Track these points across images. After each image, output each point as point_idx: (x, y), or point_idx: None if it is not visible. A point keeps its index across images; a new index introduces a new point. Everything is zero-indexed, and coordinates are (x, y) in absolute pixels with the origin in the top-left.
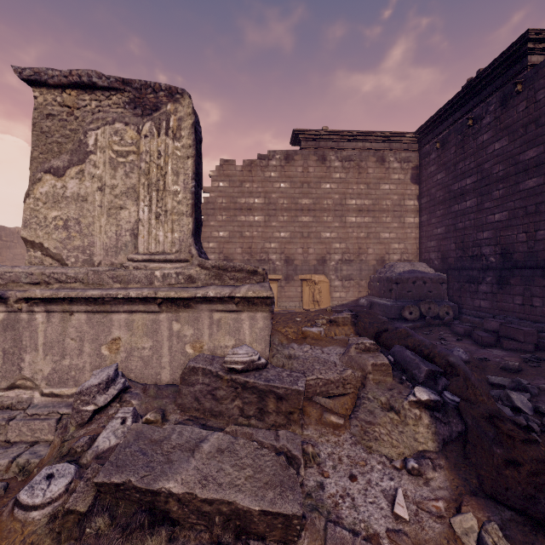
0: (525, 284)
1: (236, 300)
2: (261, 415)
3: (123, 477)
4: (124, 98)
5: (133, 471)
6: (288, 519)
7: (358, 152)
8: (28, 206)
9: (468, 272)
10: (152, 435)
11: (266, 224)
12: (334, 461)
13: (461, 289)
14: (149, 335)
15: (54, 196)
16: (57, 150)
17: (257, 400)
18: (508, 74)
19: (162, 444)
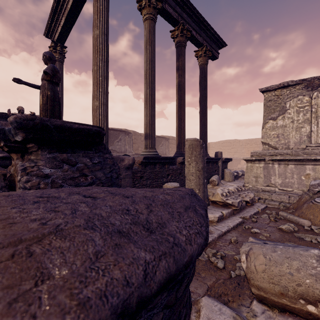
0: None
1: None
2: None
3: None
4: (302, 86)
5: None
6: None
7: None
8: (263, 131)
9: None
10: None
11: None
12: None
13: None
14: None
15: (272, 127)
16: (273, 111)
17: None
18: None
19: None
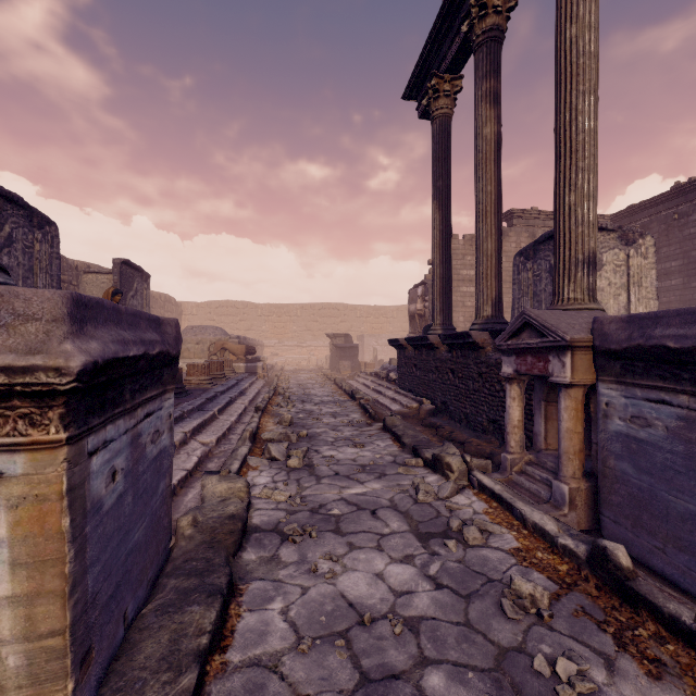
0: None
1: None
2: None
3: None
4: (616, 235)
5: None
6: None
7: None
8: None
9: None
10: None
11: None
12: None
13: None
14: None
15: None
16: None
17: None
18: None
19: None
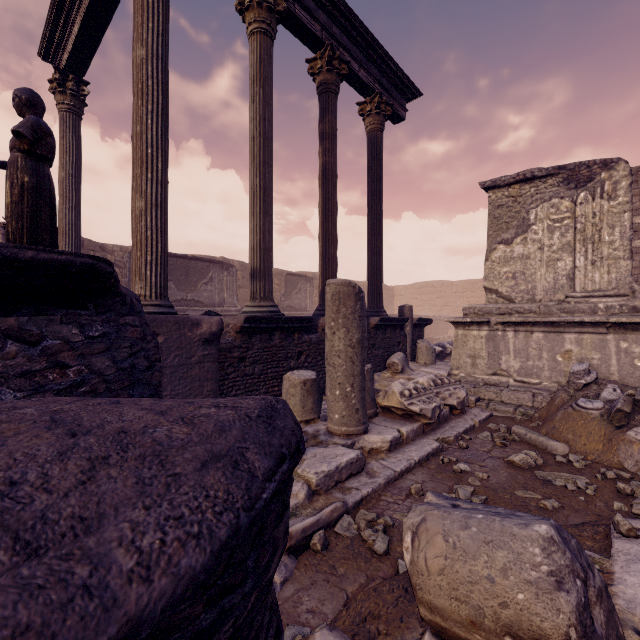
0: None
1: None
2: None
3: None
4: (558, 179)
5: None
6: None
7: None
8: (487, 267)
9: None
10: None
11: None
12: None
13: None
14: (597, 350)
15: (504, 258)
16: (505, 227)
17: None
18: None
19: None
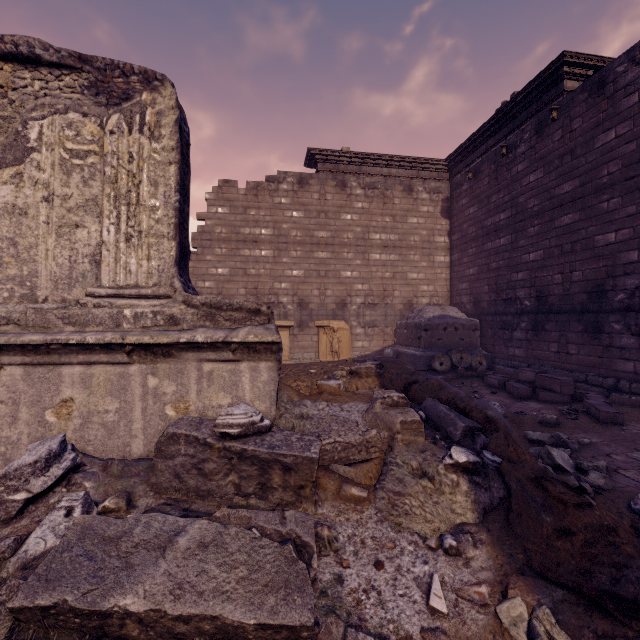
0: (561, 330)
1: (232, 346)
2: (263, 492)
3: (55, 596)
4: (82, 80)
5: (71, 585)
6: (295, 632)
7: (382, 179)
8: None
9: (502, 317)
10: (105, 530)
11: (275, 260)
12: (355, 546)
13: (495, 337)
14: (114, 394)
15: None
16: None
17: (258, 473)
18: (544, 99)
19: (119, 542)
